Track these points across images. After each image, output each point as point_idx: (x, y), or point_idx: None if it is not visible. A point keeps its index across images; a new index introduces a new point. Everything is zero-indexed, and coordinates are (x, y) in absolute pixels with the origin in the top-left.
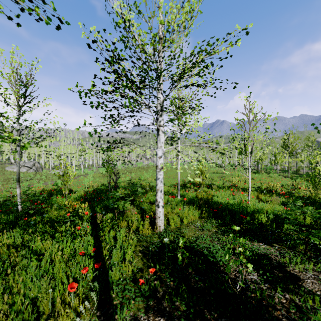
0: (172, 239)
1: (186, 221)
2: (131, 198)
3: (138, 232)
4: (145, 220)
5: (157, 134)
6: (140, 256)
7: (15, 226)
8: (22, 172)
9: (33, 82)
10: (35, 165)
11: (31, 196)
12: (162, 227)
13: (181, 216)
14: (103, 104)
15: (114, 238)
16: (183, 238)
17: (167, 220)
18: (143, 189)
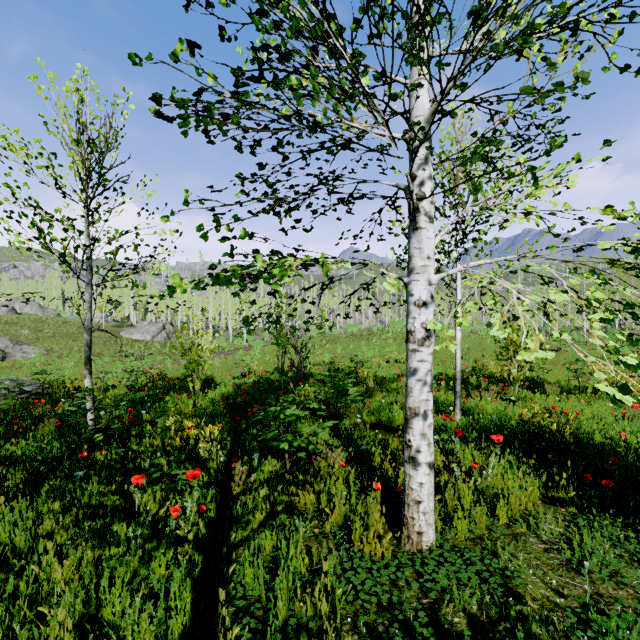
0: (477, 615)
1: (505, 516)
2: (328, 423)
3: (349, 543)
4: (369, 497)
5: (409, 228)
6: None
7: (54, 475)
8: (144, 340)
9: (113, 139)
10: (166, 328)
11: (136, 390)
12: (429, 536)
13: (481, 487)
14: (228, 118)
15: (273, 561)
16: None
17: (436, 499)
18: (360, 385)
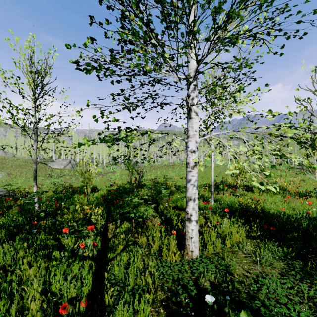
0: (213, 281)
1: (229, 243)
2: (152, 205)
3: (161, 257)
4: (170, 238)
5: (187, 118)
6: (162, 315)
7: (21, 233)
8: (60, 168)
9: (48, 70)
10: (71, 162)
11: (57, 193)
12: (196, 252)
13: (220, 232)
14: (108, 70)
15: (127, 265)
16: (251, 316)
17: (200, 238)
18: (168, 189)
